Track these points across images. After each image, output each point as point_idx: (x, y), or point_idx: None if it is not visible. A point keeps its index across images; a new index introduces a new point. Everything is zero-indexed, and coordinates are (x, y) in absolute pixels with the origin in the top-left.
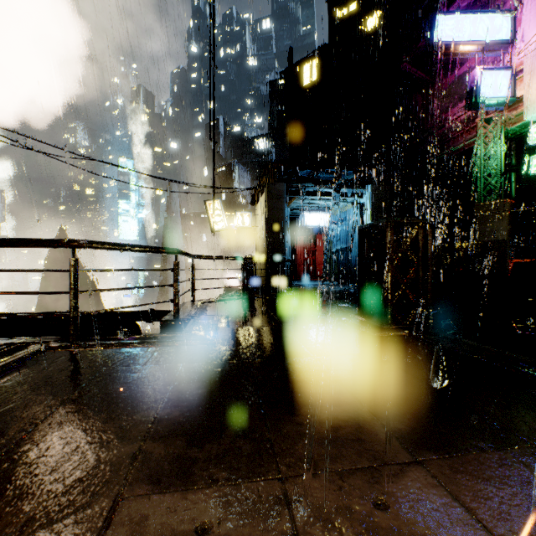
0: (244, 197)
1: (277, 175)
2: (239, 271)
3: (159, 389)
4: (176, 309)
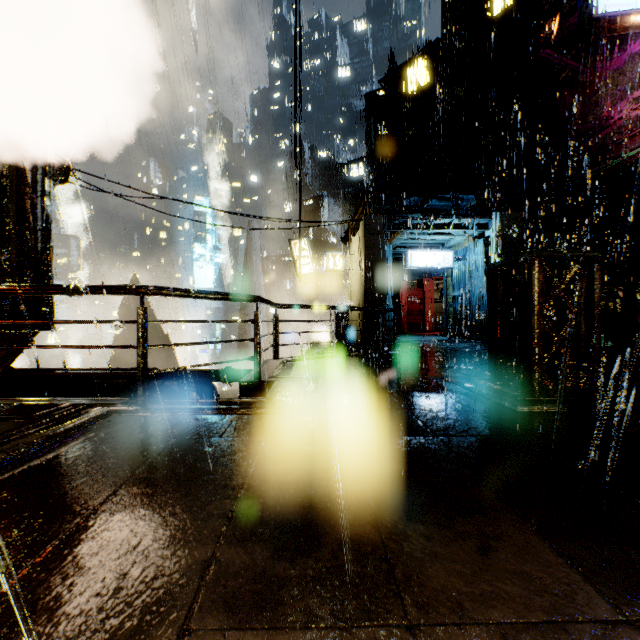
0: (335, 235)
1: (377, 205)
2: (329, 324)
3: (237, 470)
4: (257, 368)
